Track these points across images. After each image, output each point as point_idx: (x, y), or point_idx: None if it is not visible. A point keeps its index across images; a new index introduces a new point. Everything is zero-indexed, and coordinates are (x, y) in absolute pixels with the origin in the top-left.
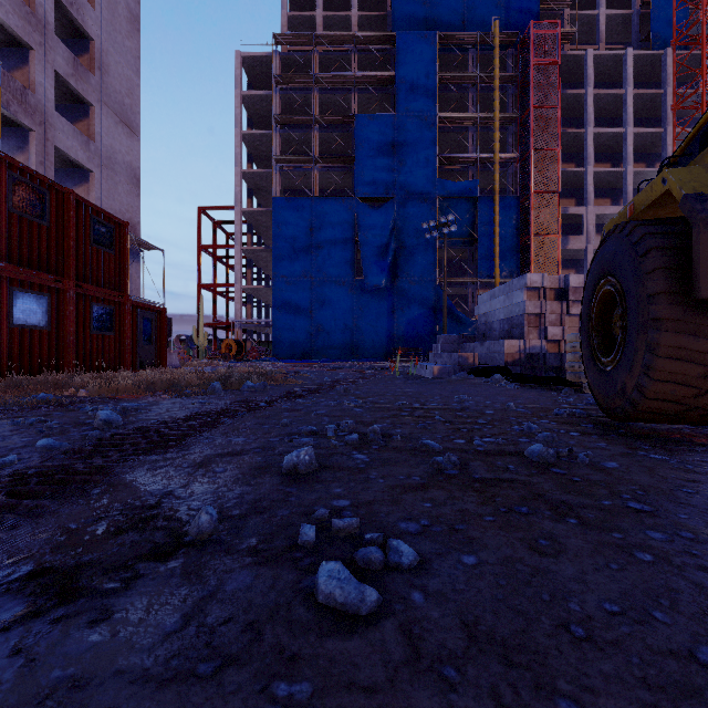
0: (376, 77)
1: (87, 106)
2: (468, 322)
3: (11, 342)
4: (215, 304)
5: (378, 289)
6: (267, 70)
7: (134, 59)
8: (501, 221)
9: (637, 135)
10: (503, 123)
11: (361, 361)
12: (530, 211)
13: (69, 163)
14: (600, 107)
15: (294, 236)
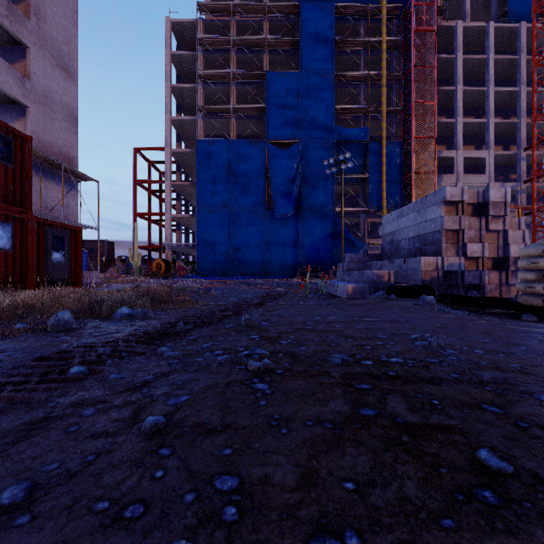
0: (284, 41)
1: (24, 49)
2: (360, 245)
3: None
4: (149, 230)
5: (286, 217)
6: (192, 34)
7: (71, 12)
8: (388, 162)
9: (497, 93)
10: (389, 81)
11: (271, 278)
12: (412, 153)
13: (6, 98)
14: (466, 70)
15: (215, 172)
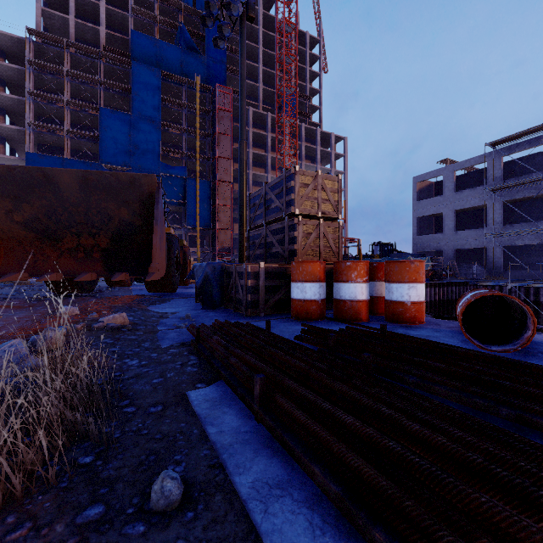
0: (117, 85)
1: None
2: None
3: None
4: None
5: None
6: (20, 47)
7: None
8: (201, 194)
9: (274, 158)
10: (204, 136)
11: None
12: (216, 191)
13: None
14: (258, 138)
15: None
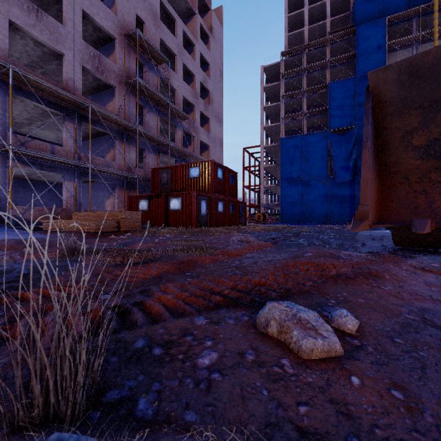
0: (342, 57)
1: (207, 119)
2: None
3: (217, 217)
4: (249, 195)
5: (344, 182)
6: (276, 70)
7: (221, 91)
8: None
9: None
10: None
11: (332, 224)
12: None
13: (201, 143)
14: None
15: (292, 157)
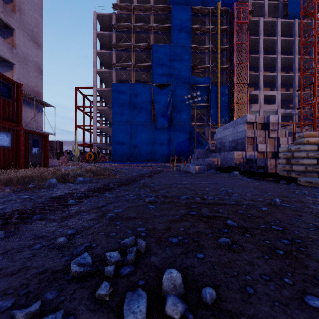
0: (162, 27)
1: (12, 30)
2: (205, 144)
3: None
4: (84, 135)
5: (163, 128)
6: (109, 22)
7: (39, 9)
8: (221, 97)
9: (282, 58)
10: (222, 51)
11: (155, 162)
12: (234, 92)
13: (1, 59)
14: (265, 45)
15: (122, 102)
